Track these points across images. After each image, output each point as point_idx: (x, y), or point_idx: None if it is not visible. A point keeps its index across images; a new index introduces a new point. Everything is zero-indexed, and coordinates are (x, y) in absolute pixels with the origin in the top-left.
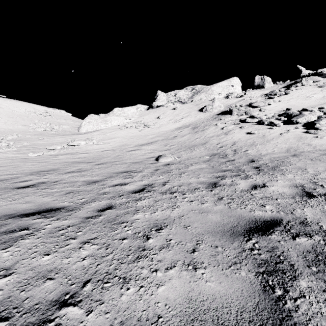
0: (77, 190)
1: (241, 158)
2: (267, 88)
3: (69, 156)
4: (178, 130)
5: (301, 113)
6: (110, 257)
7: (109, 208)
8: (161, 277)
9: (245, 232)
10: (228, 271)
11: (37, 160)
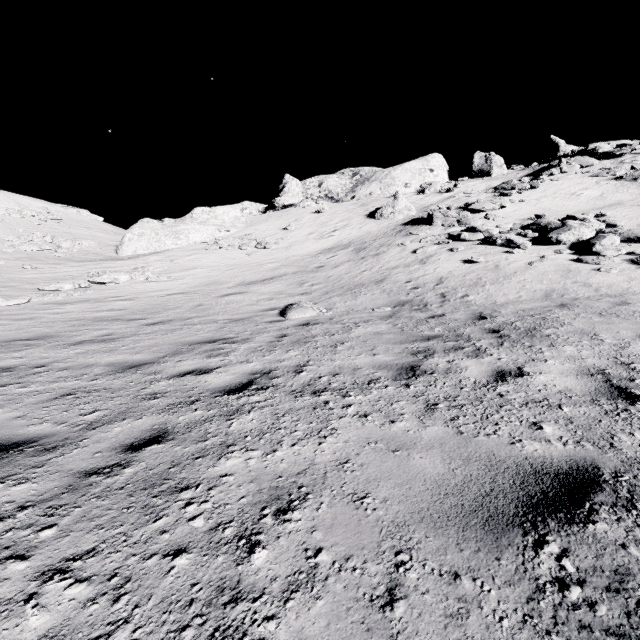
0: (87, 387)
1: (458, 310)
2: (497, 176)
3: (88, 306)
4: (325, 254)
5: (565, 224)
6: None
7: (157, 438)
8: None
9: (520, 514)
10: None
11: (12, 315)
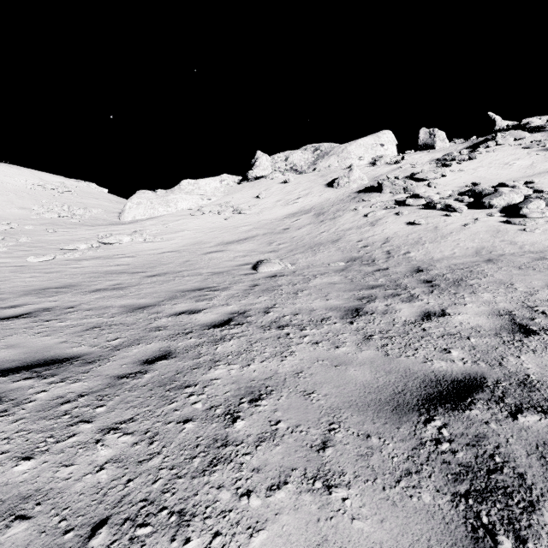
0: (108, 322)
1: (400, 265)
2: (440, 149)
3: (100, 262)
4: (291, 218)
5: (497, 191)
6: (155, 464)
7: (164, 356)
8: (258, 510)
9: (420, 404)
10: (395, 492)
11: (42, 269)
